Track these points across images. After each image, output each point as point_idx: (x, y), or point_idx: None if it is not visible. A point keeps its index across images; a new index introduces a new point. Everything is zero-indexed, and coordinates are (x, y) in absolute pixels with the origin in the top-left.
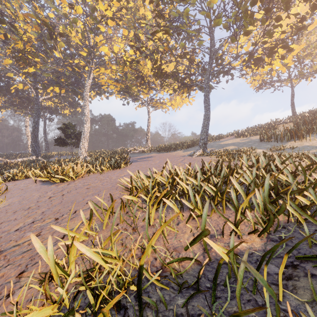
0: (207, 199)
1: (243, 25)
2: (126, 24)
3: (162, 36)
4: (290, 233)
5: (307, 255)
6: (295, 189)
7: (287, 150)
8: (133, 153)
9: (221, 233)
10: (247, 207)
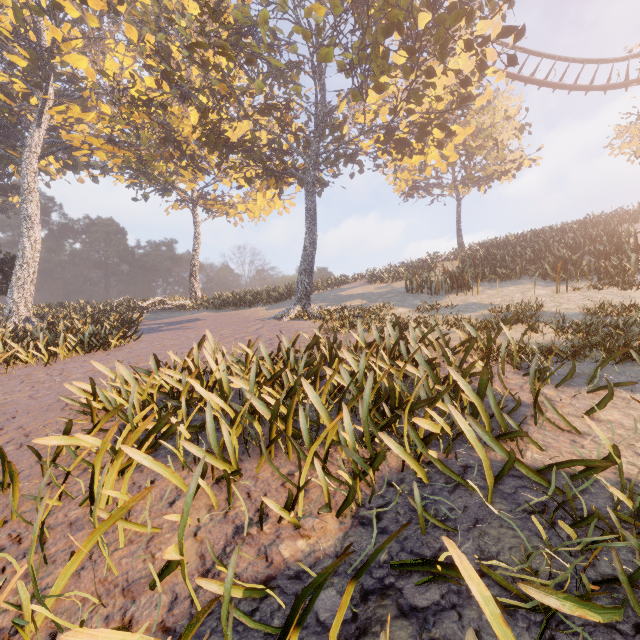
0: (261, 428)
1: (373, 70)
2: (137, 14)
3: (222, 62)
4: (392, 504)
5: (409, 560)
6: (424, 398)
7: (440, 312)
8: (160, 310)
9: (263, 518)
10: (336, 442)
